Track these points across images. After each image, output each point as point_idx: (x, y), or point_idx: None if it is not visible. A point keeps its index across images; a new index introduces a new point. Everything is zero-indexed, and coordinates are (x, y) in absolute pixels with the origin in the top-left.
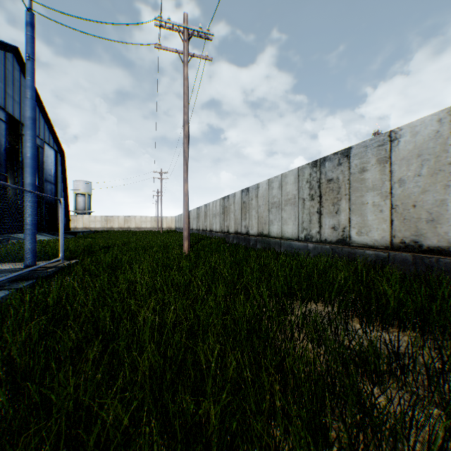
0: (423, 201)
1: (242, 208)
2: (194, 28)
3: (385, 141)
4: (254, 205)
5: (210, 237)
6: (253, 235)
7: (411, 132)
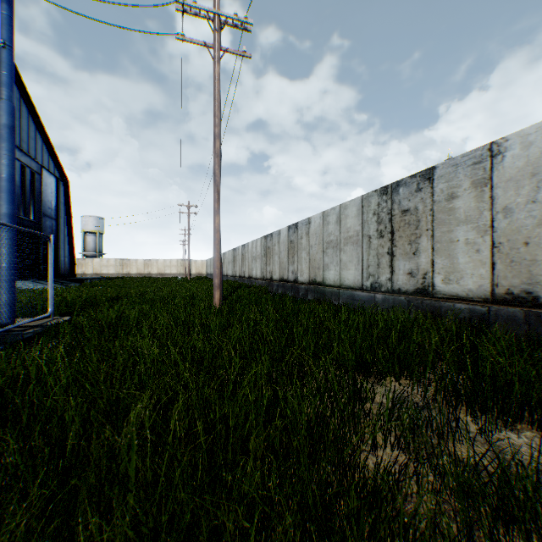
0: (540, 236)
1: (289, 249)
2: (227, 15)
3: (483, 157)
4: (305, 245)
5: (249, 286)
6: (303, 282)
7: (522, 142)
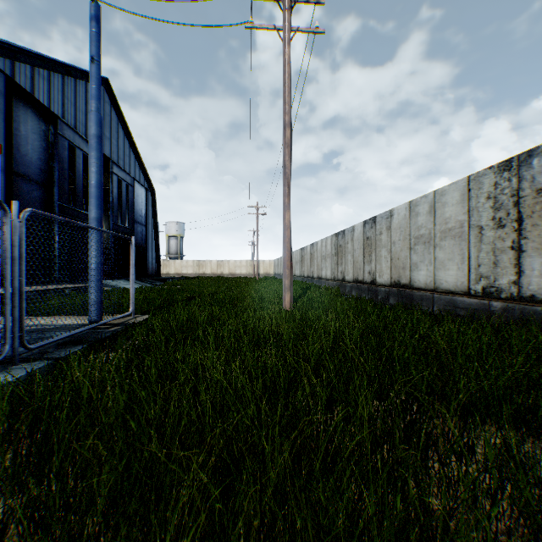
0: None
1: (365, 247)
2: None
3: None
4: (385, 241)
5: (318, 287)
6: (382, 284)
7: None
